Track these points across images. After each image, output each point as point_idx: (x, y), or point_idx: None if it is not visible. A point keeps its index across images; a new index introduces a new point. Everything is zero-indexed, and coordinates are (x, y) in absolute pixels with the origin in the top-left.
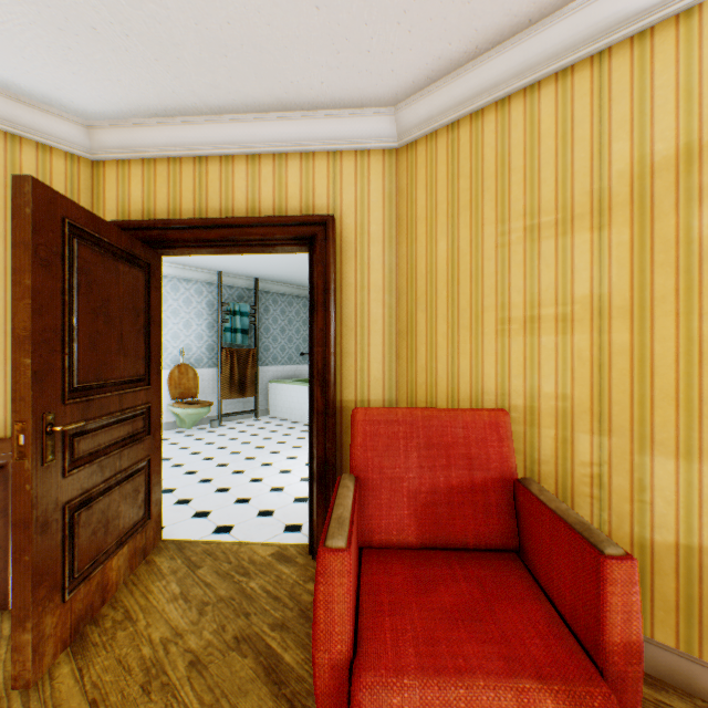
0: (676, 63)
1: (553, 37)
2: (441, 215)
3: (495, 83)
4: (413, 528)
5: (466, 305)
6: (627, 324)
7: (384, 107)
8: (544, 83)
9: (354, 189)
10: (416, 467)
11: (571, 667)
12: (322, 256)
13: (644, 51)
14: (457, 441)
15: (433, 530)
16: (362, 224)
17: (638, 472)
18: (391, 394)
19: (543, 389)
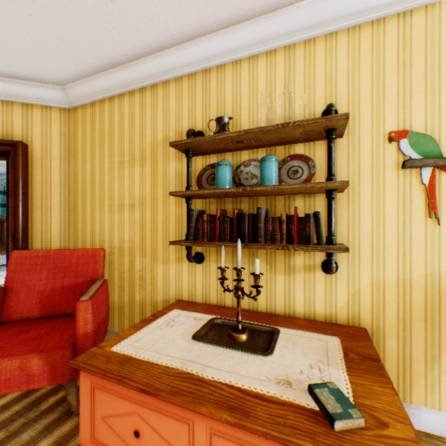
0: (163, 102)
1: (125, 75)
2: (89, 149)
3: (107, 89)
4: (38, 309)
5: (98, 197)
6: (151, 209)
7: (58, 85)
8: (126, 95)
9: (41, 127)
10: (46, 279)
11: (60, 347)
12: (15, 164)
13: (155, 93)
14: (72, 264)
15: (49, 308)
16: (47, 148)
17: (154, 272)
18: (65, 244)
19: (126, 238)
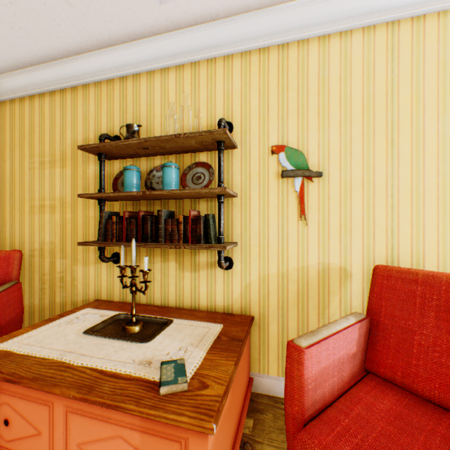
0: (84, 104)
1: (44, 75)
2: (8, 147)
3: (26, 87)
4: None
5: (18, 197)
6: (71, 210)
7: None
8: (47, 95)
9: None
10: None
11: None
12: None
13: (76, 95)
14: None
15: None
16: None
17: (74, 273)
18: None
19: (46, 240)
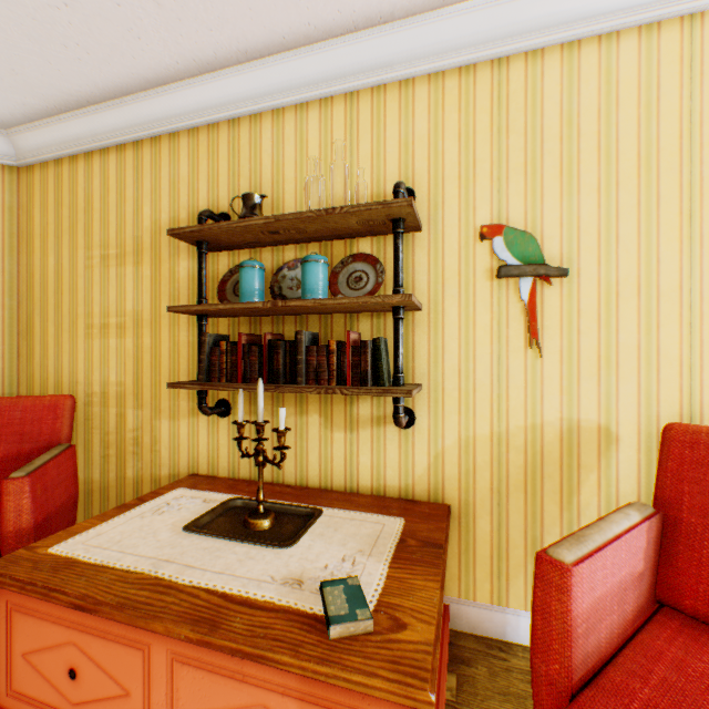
0: (171, 164)
1: (108, 119)
2: (52, 234)
3: (80, 138)
4: None
5: (68, 312)
6: (151, 332)
7: None
8: (112, 150)
9: None
10: None
11: None
12: None
13: (158, 150)
14: (14, 422)
15: None
16: None
17: (156, 432)
18: (13, 389)
19: (112, 379)
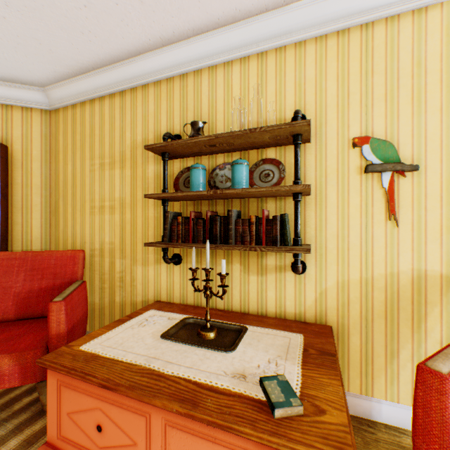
0: (143, 105)
1: (105, 78)
2: (70, 151)
3: (87, 91)
4: (14, 310)
5: (79, 199)
6: (130, 211)
7: (39, 87)
8: (106, 97)
9: (22, 129)
10: (23, 280)
11: (32, 347)
12: None
13: (135, 96)
14: (51, 266)
15: (26, 310)
16: (27, 149)
17: (133, 273)
18: (47, 246)
19: (106, 240)
